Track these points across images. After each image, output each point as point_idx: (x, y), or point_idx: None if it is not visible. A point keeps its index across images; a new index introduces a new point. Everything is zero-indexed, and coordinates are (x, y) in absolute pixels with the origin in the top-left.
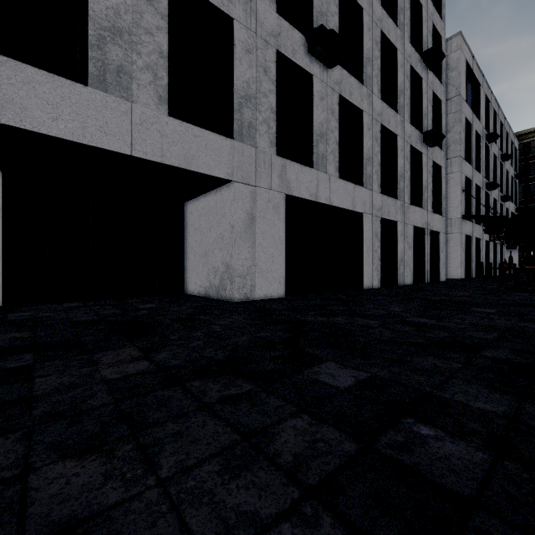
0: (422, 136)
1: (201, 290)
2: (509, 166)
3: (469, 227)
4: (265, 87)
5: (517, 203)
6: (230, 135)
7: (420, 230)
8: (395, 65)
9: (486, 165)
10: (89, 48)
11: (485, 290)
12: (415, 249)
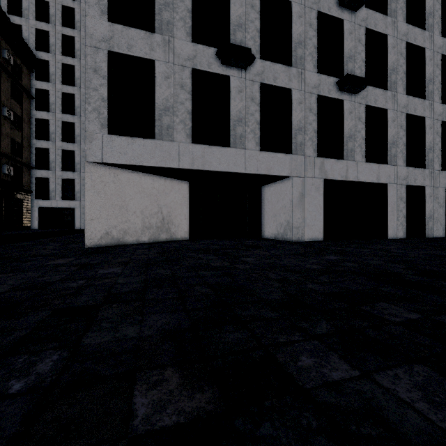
0: None
1: (272, 235)
2: None
3: None
4: (310, 119)
5: None
6: (289, 151)
7: None
8: (423, 61)
9: None
10: (230, 131)
11: None
12: None
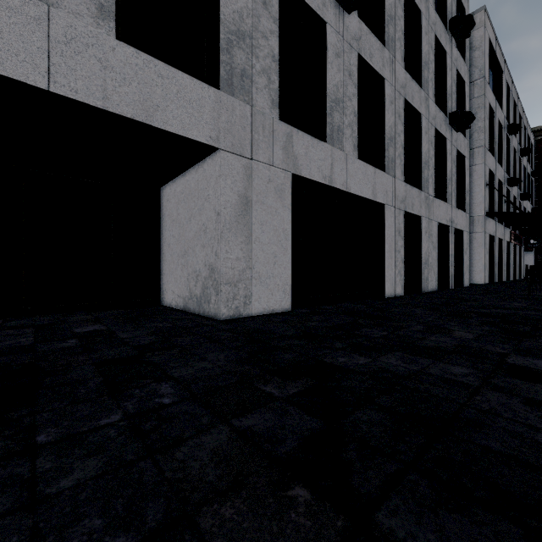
0: (446, 119)
1: (180, 301)
2: (526, 163)
3: (492, 226)
4: (264, 25)
5: (533, 203)
6: (215, 86)
7: (444, 228)
8: (419, 32)
9: (507, 160)
10: None
11: (535, 299)
12: (437, 250)
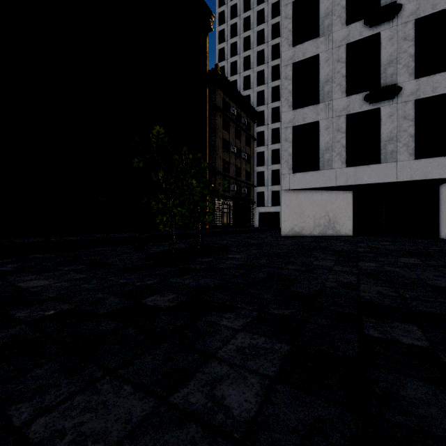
0: None
1: None
2: None
3: None
4: None
5: None
6: None
7: None
8: None
9: None
10: (380, 150)
11: None
12: None
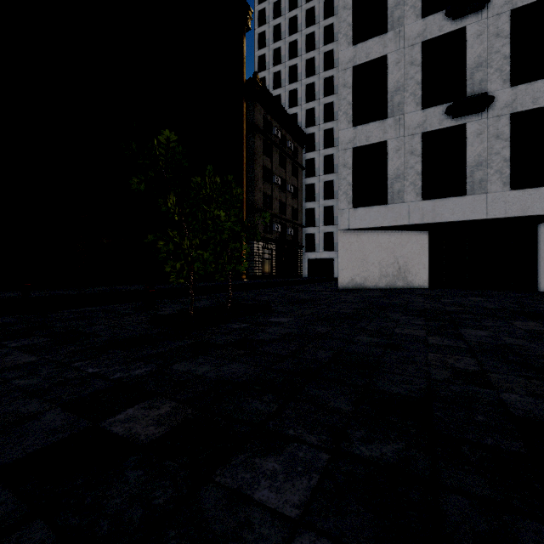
0: None
1: None
2: None
3: None
4: None
5: None
6: None
7: None
8: None
9: None
10: (466, 179)
11: None
12: None
